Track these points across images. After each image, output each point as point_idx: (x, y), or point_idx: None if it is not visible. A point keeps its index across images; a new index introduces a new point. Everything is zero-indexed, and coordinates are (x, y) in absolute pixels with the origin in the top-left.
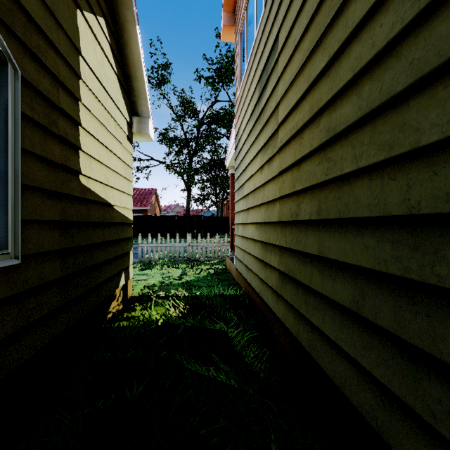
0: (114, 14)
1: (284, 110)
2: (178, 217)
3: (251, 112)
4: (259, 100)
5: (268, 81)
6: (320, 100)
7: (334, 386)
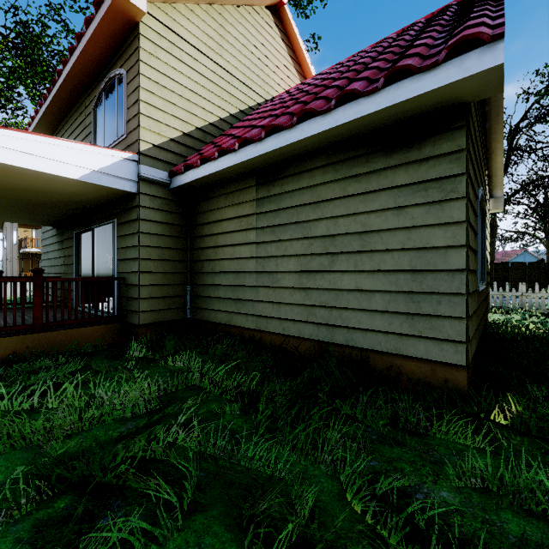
0: (487, 148)
1: None
2: None
3: None
4: None
5: None
6: None
7: None
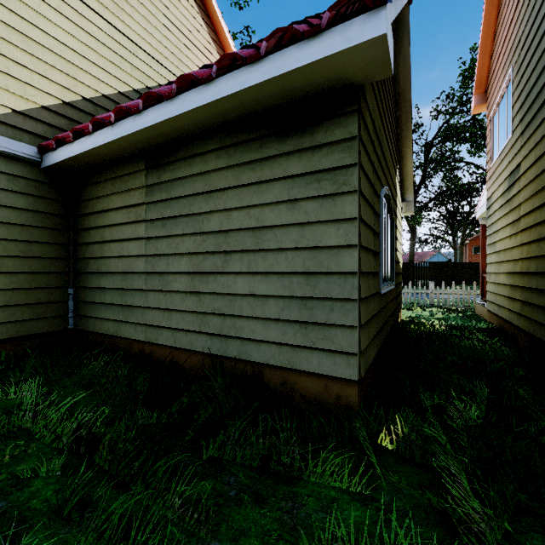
0: (399, 153)
1: (523, 210)
2: (404, 264)
3: (502, 192)
4: (508, 189)
5: (514, 184)
6: (537, 219)
7: (542, 342)
